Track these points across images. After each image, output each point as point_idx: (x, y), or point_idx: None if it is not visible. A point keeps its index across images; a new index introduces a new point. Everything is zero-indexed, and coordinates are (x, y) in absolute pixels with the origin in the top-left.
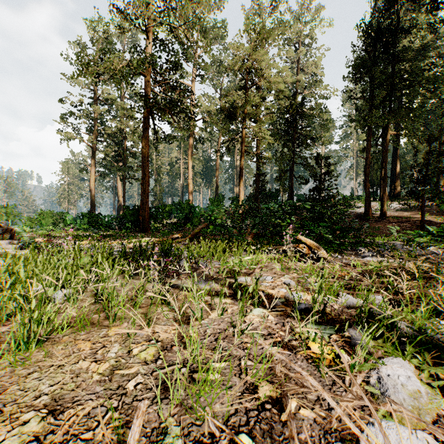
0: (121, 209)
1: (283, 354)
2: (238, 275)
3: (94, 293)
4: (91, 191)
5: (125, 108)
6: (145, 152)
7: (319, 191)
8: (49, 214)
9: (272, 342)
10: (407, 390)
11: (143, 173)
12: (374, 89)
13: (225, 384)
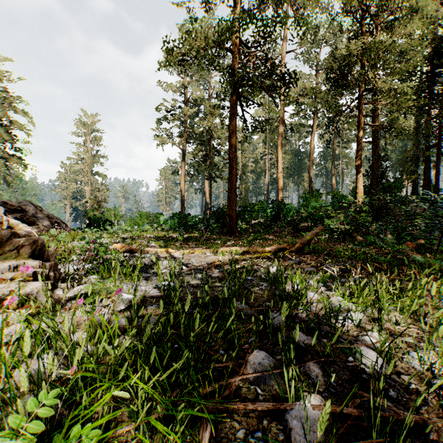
0: (208, 210)
1: None
2: None
3: None
4: (181, 192)
5: (211, 105)
6: (232, 141)
7: None
8: (145, 214)
9: None
10: None
11: (230, 166)
12: None
13: None
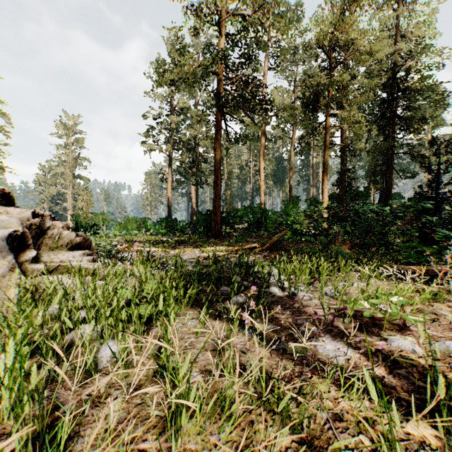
0: (194, 214)
1: None
2: (380, 328)
3: (156, 347)
4: (168, 197)
5: (197, 115)
6: (217, 154)
7: (436, 187)
8: (133, 219)
9: None
10: None
11: (216, 177)
12: None
13: None
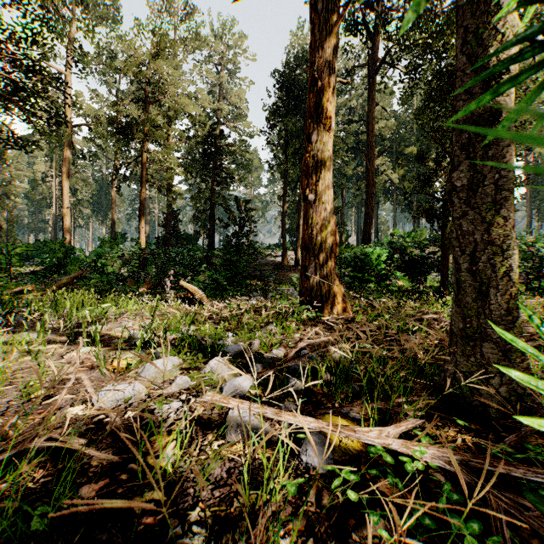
0: None
1: (83, 372)
2: (93, 325)
3: None
4: None
5: None
6: None
7: (237, 237)
8: None
9: (80, 367)
10: (157, 369)
11: None
12: (290, 140)
13: (1, 397)
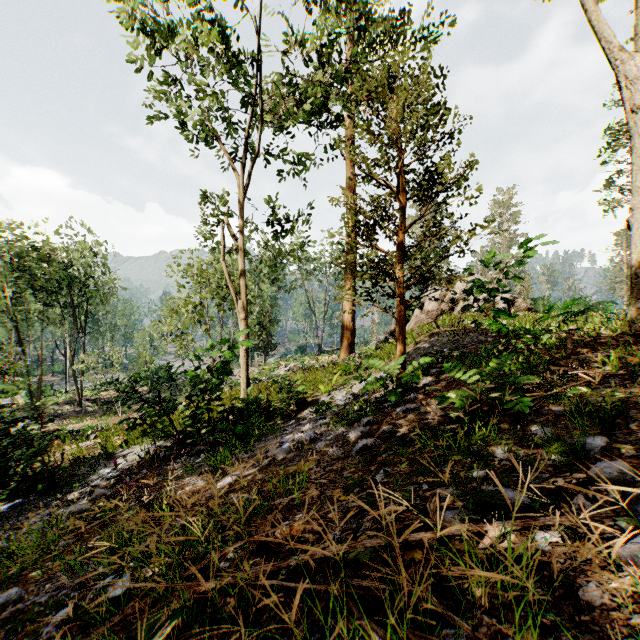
0: None
1: None
2: None
3: None
4: None
5: None
6: None
7: None
8: (582, 303)
9: None
10: None
11: None
12: None
13: None
